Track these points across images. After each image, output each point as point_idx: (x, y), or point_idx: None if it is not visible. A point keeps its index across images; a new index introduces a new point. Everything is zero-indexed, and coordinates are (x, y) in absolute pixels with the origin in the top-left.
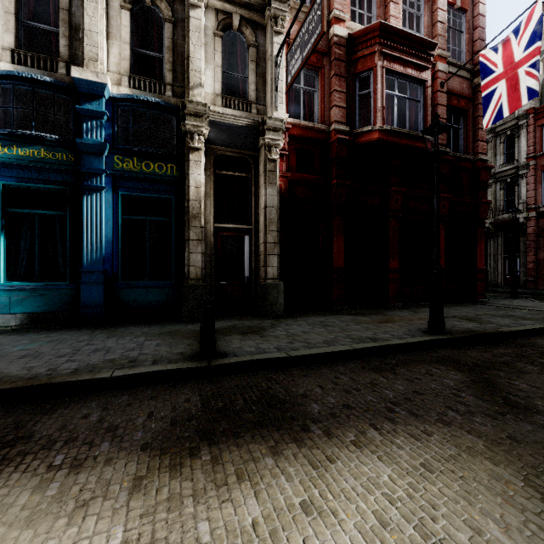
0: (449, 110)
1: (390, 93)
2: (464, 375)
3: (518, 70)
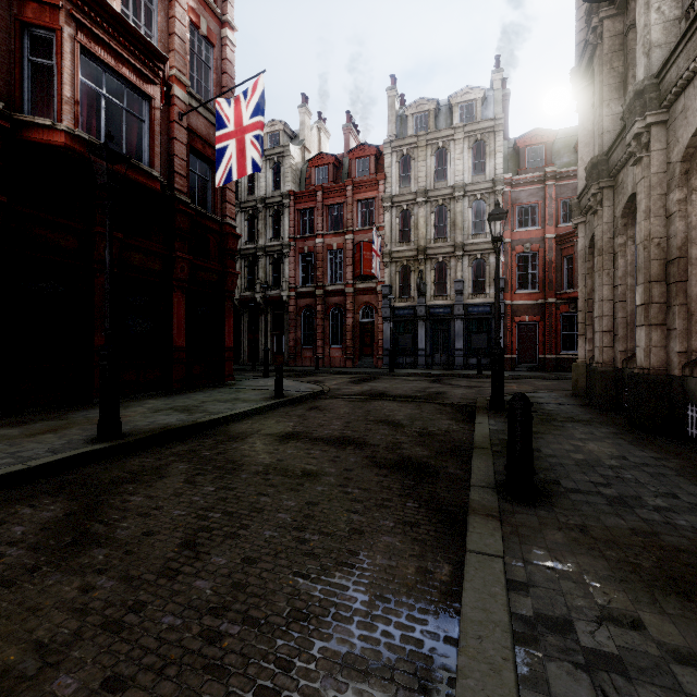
0: (194, 153)
1: (93, 87)
2: (68, 506)
3: (247, 137)
